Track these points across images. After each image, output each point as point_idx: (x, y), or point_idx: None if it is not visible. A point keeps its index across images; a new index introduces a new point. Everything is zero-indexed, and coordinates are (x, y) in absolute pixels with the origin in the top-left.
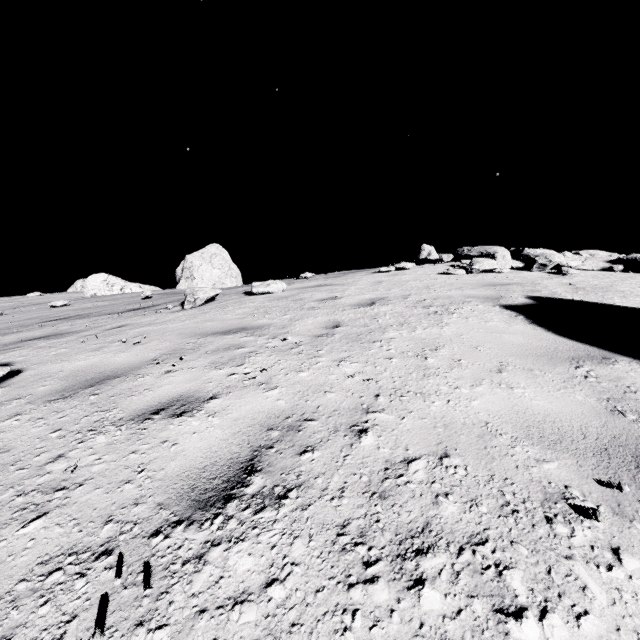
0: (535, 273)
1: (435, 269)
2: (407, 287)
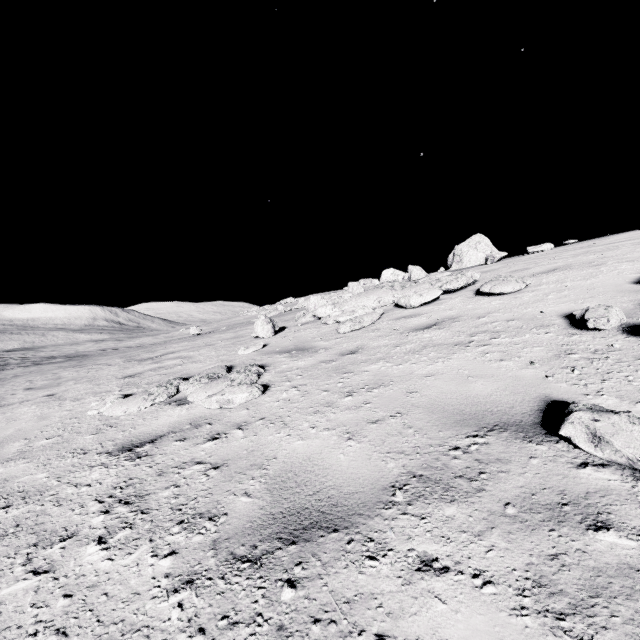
0: None
1: None
2: None
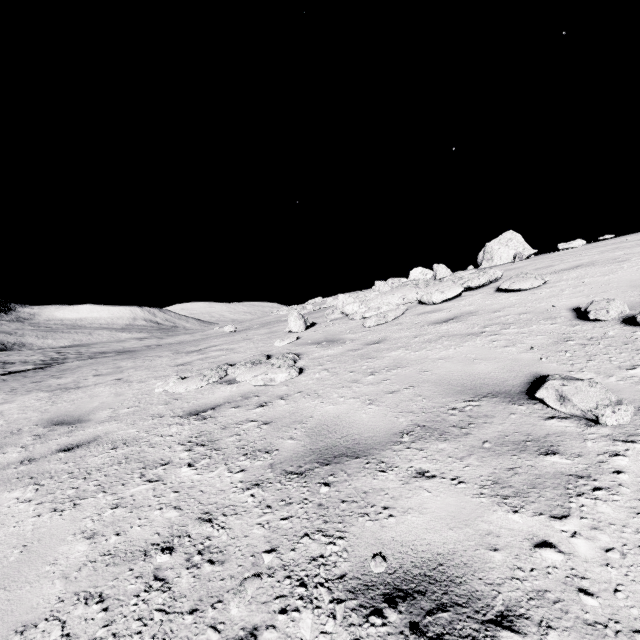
0: None
1: None
2: None
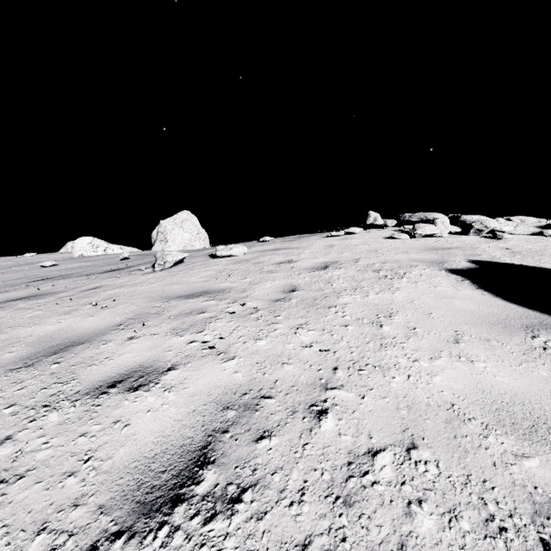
0: (472, 237)
1: (381, 233)
2: (357, 251)
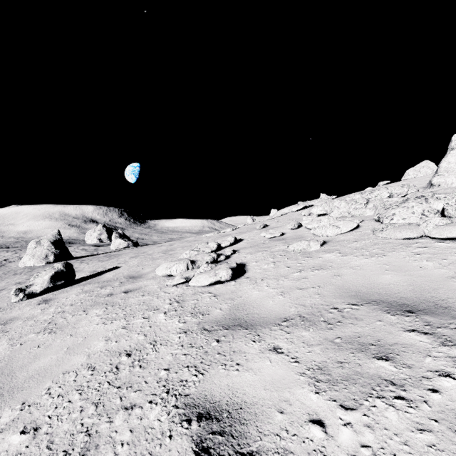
0: None
1: None
2: None
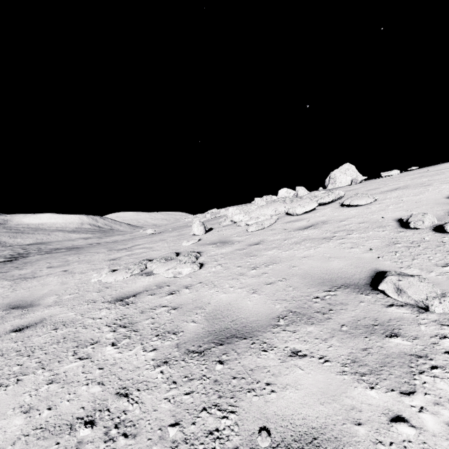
0: None
1: None
2: None
